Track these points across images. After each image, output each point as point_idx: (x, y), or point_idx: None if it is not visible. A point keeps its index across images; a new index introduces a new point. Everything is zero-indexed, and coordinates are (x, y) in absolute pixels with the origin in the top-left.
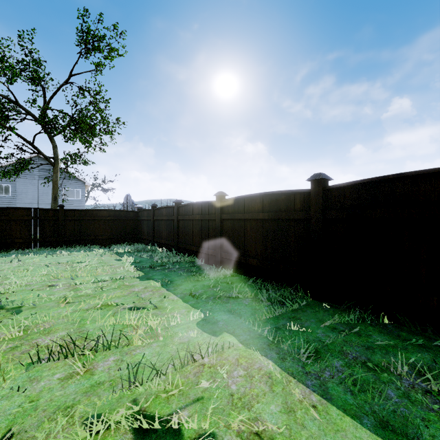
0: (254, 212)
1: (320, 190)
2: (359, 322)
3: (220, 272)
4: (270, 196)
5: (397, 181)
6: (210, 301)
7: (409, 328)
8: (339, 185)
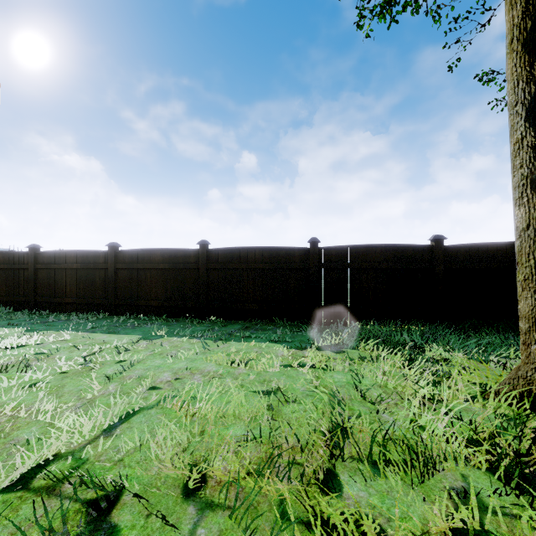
0: (70, 263)
1: (113, 252)
2: (128, 318)
3: (35, 314)
4: (83, 252)
5: (146, 251)
6: (29, 325)
7: (150, 317)
8: (123, 251)
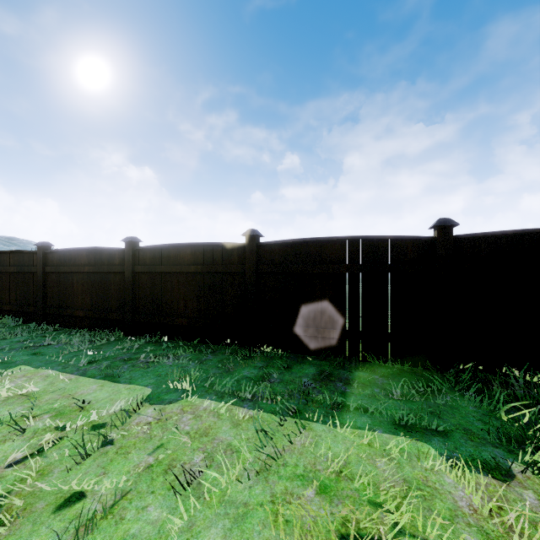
0: (81, 265)
1: (130, 249)
2: (147, 343)
3: (41, 329)
4: (95, 251)
5: (172, 248)
6: (14, 351)
7: (177, 341)
8: (143, 248)
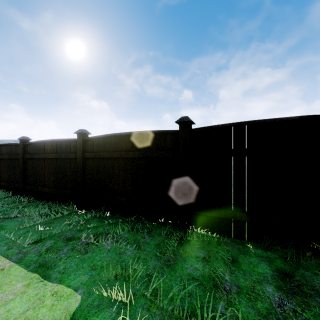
0: (47, 153)
1: (81, 140)
2: (92, 217)
3: (20, 201)
4: (57, 142)
5: (113, 137)
6: None
7: (117, 216)
8: (90, 138)
